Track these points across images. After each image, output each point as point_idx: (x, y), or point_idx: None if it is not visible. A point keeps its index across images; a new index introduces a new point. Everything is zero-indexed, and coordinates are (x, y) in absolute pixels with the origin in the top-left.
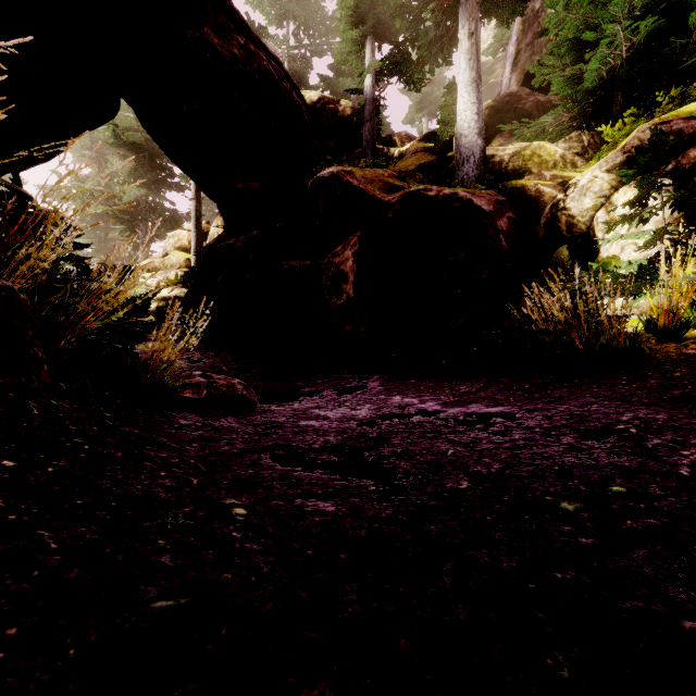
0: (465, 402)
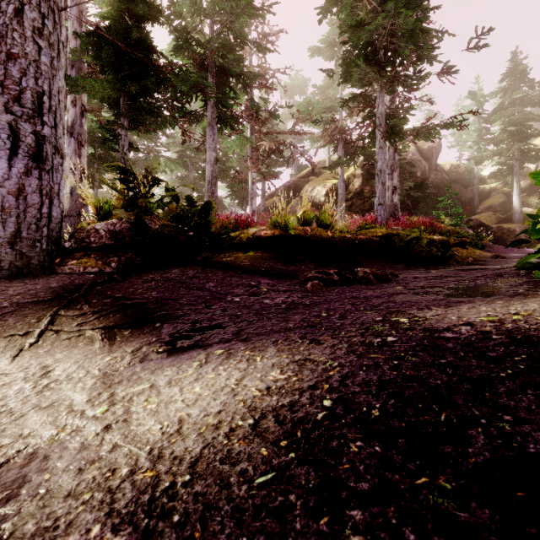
0: None
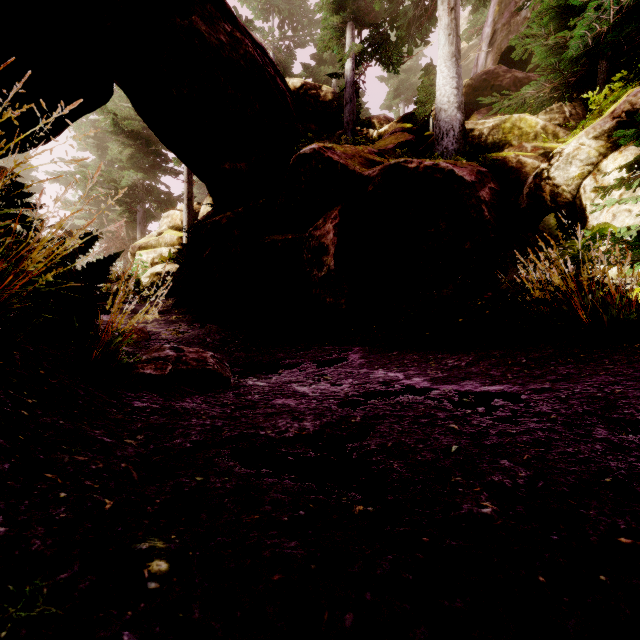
0: (457, 379)
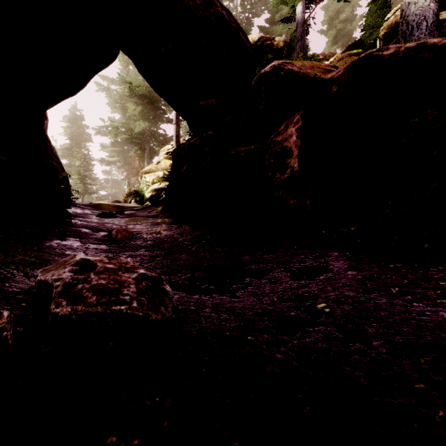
0: None
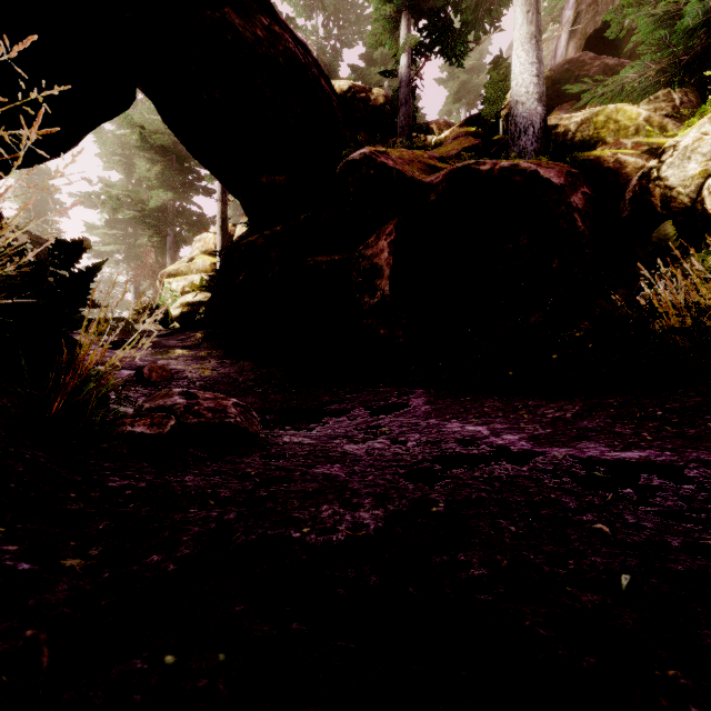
0: (568, 438)
